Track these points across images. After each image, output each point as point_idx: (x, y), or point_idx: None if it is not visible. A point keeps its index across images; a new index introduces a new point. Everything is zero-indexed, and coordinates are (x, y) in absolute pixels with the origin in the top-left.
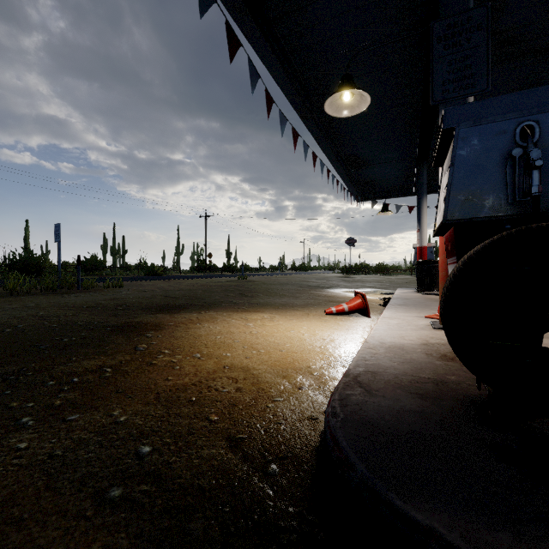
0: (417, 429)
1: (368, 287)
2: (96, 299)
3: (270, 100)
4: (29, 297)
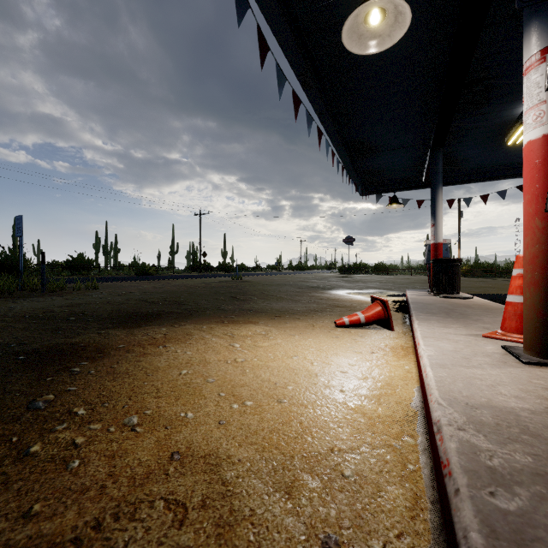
0: None
1: (372, 288)
2: (51, 306)
3: (265, 46)
4: None
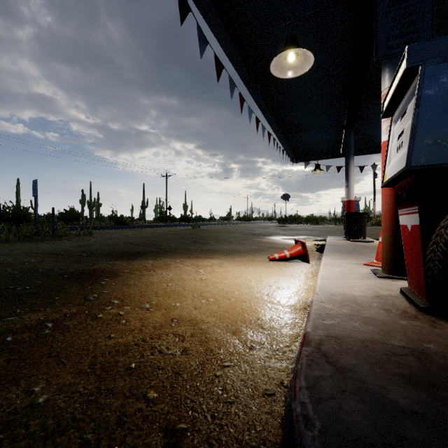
0: None
1: (302, 235)
2: (65, 246)
3: (219, 66)
4: (7, 244)
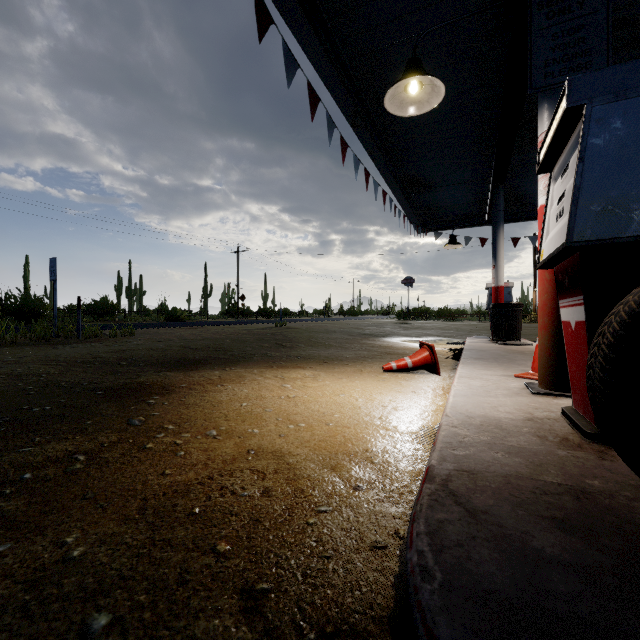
0: (586, 614)
1: (431, 336)
2: (96, 352)
3: (313, 99)
4: (14, 348)
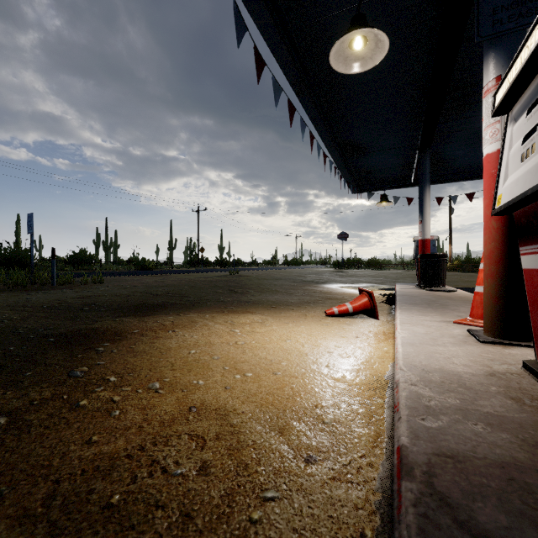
0: None
1: (364, 282)
2: (64, 297)
3: (261, 62)
4: None
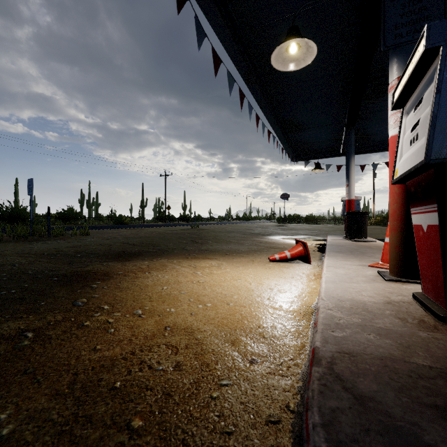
0: None
1: (301, 234)
2: (59, 247)
3: (218, 60)
4: (0, 244)
